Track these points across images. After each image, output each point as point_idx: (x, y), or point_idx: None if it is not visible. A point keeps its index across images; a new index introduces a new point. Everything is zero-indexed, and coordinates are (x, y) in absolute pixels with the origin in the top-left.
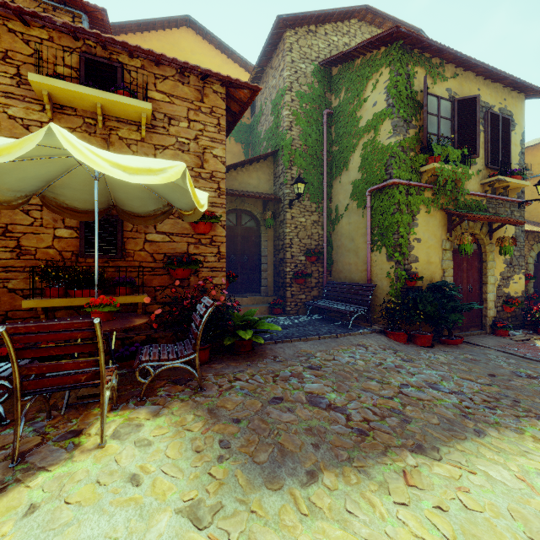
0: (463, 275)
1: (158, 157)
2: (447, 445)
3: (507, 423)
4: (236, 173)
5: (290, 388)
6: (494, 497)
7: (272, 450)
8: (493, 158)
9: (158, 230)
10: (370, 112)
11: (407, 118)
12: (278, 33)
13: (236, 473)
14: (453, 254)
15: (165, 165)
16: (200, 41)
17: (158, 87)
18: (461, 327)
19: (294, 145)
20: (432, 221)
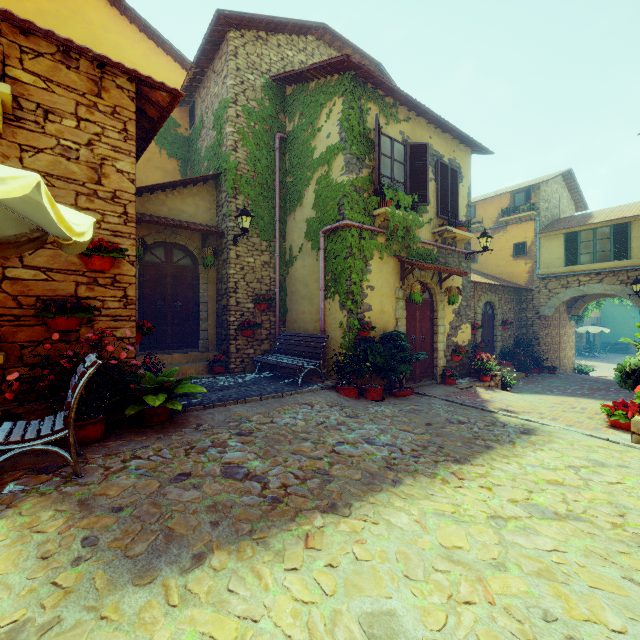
0: (416, 325)
1: (26, 162)
2: (361, 499)
3: (425, 469)
4: (165, 196)
5: (205, 461)
6: (387, 543)
7: (155, 537)
8: (443, 208)
9: (26, 264)
10: (324, 144)
11: (361, 156)
12: (220, 31)
13: (95, 575)
14: (407, 303)
15: (4, 174)
16: (116, 16)
17: (26, 65)
18: (415, 378)
19: (239, 170)
20: (386, 268)
